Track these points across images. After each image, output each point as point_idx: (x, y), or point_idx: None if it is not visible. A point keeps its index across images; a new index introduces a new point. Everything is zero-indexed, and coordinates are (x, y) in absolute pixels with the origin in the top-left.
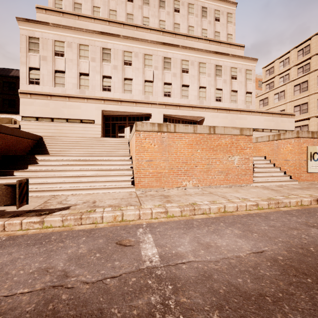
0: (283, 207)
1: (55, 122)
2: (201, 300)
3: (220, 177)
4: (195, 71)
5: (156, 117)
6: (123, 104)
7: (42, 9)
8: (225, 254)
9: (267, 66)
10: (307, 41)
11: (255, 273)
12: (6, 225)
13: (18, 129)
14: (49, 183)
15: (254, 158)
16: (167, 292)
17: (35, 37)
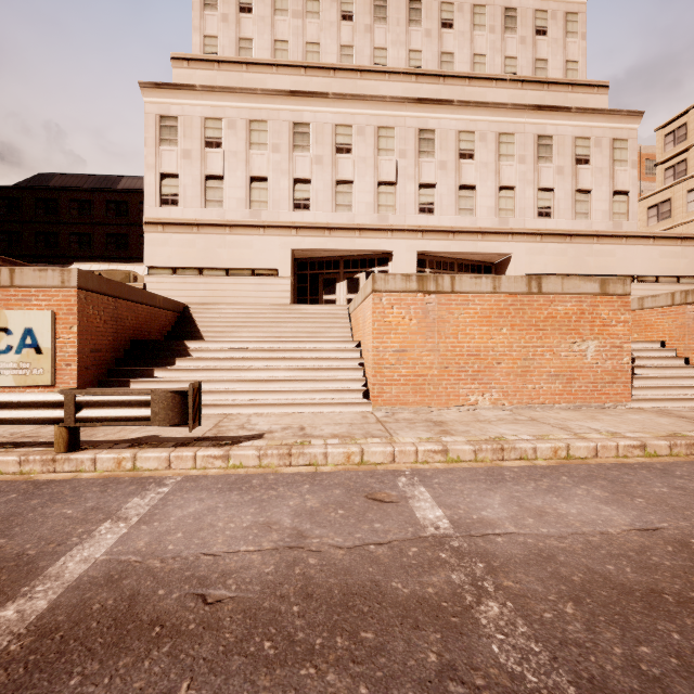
0: None
1: (206, 277)
2: (541, 587)
3: (553, 386)
4: (488, 153)
5: (403, 257)
6: (334, 235)
7: (183, 59)
8: (577, 528)
9: (669, 124)
10: None
11: (641, 560)
12: (172, 459)
13: (153, 293)
14: (215, 391)
15: (634, 345)
16: (478, 572)
17: (170, 115)
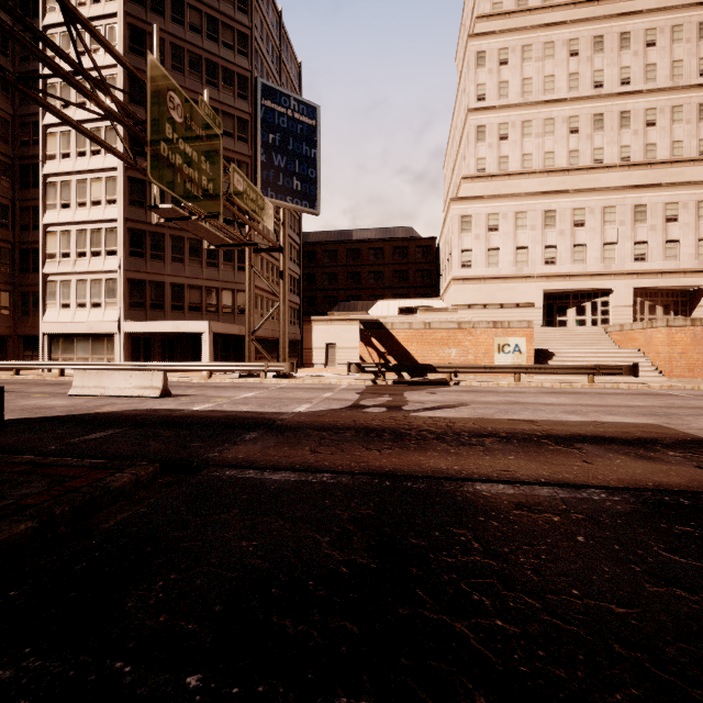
0: None
1: (488, 309)
2: None
3: None
4: (689, 216)
5: (622, 292)
6: (572, 279)
7: (469, 178)
8: None
9: None
10: None
11: None
12: (630, 386)
13: None
14: None
15: None
16: None
17: (467, 214)
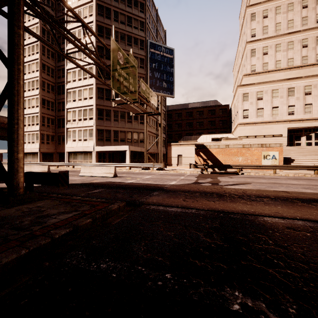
0: None
1: (257, 138)
2: None
3: None
4: None
5: None
6: (304, 122)
7: (247, 75)
8: None
9: None
10: None
11: None
12: None
13: None
14: None
15: None
16: None
17: (246, 93)
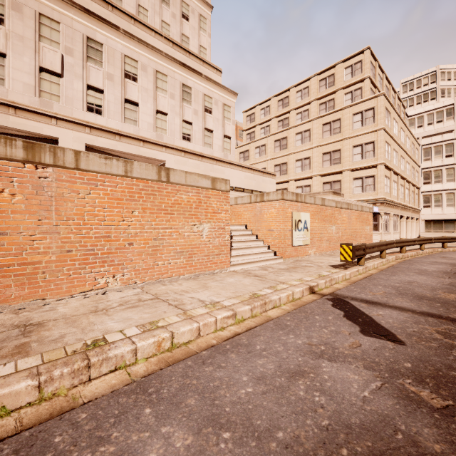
0: (272, 309)
1: None
2: None
3: (179, 261)
4: (148, 82)
5: (70, 146)
6: None
7: None
8: None
9: (248, 110)
10: (286, 92)
11: None
12: None
13: None
14: None
15: (232, 227)
16: None
17: None
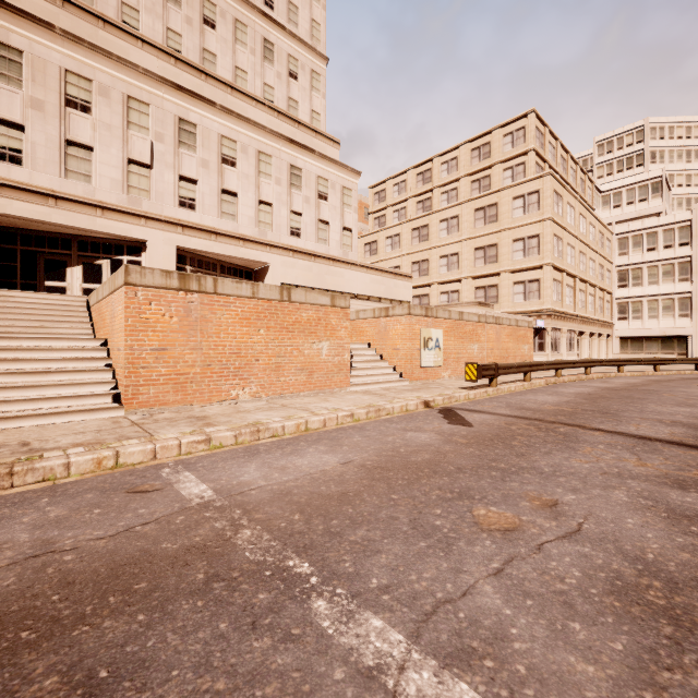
0: (386, 415)
1: None
2: (280, 511)
3: (299, 378)
4: (249, 166)
5: (160, 250)
6: (64, 206)
7: None
8: (307, 471)
9: (376, 186)
10: (428, 163)
11: (341, 479)
12: None
13: None
14: None
15: (353, 346)
16: (236, 516)
17: None
